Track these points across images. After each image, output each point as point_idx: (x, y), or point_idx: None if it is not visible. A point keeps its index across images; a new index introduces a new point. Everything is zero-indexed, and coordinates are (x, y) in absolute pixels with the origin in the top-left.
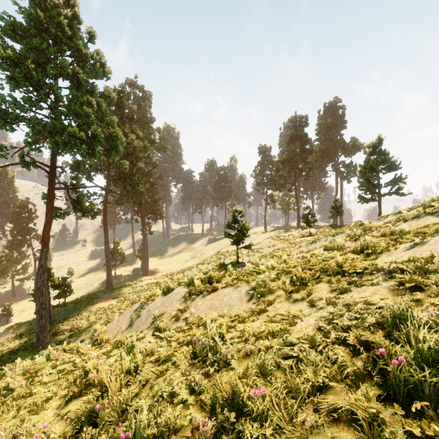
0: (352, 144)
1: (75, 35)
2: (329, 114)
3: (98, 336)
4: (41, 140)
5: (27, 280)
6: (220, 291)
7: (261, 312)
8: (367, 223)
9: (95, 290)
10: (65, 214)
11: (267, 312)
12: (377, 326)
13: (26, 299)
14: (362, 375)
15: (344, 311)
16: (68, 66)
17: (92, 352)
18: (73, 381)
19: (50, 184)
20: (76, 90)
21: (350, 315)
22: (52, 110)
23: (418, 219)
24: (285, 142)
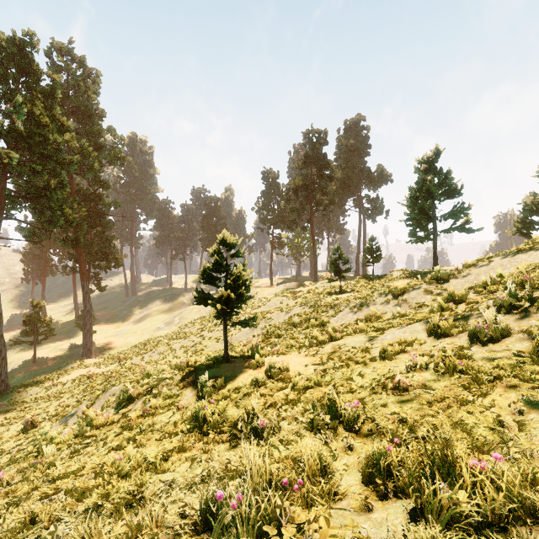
0: (378, 173)
1: None
2: (351, 135)
3: None
4: None
5: None
6: None
7: None
8: (524, 270)
9: None
10: None
11: None
12: None
13: None
14: None
15: None
16: None
17: None
18: None
19: None
20: None
21: None
22: None
23: None
24: (298, 163)
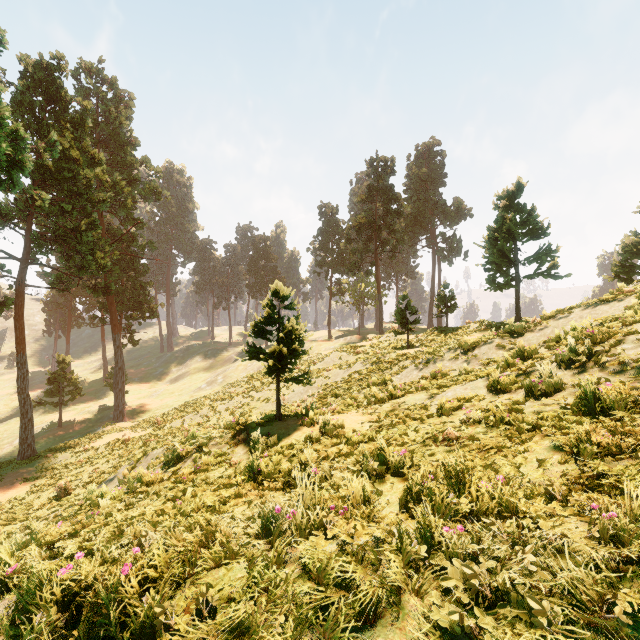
0: (456, 207)
1: None
2: (423, 162)
3: None
4: None
5: None
6: None
7: None
8: (589, 324)
9: (11, 454)
10: None
11: None
12: None
13: None
14: None
15: None
16: None
17: None
18: None
19: None
20: None
21: None
22: None
23: None
24: (360, 197)
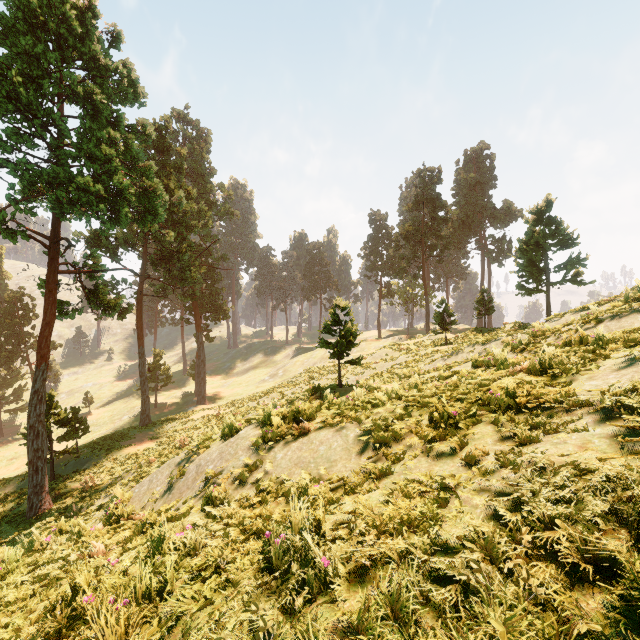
0: (505, 210)
1: (89, 35)
2: (472, 167)
3: (117, 506)
4: (37, 198)
5: (22, 412)
6: (313, 435)
7: (383, 475)
8: (538, 326)
9: (124, 426)
10: (75, 311)
11: (392, 475)
12: (612, 519)
13: (19, 440)
14: (608, 638)
15: (537, 482)
16: (79, 84)
17: (98, 543)
18: (49, 609)
19: (50, 265)
20: (91, 120)
21: (549, 491)
22: (53, 151)
23: (619, 319)
24: (408, 206)
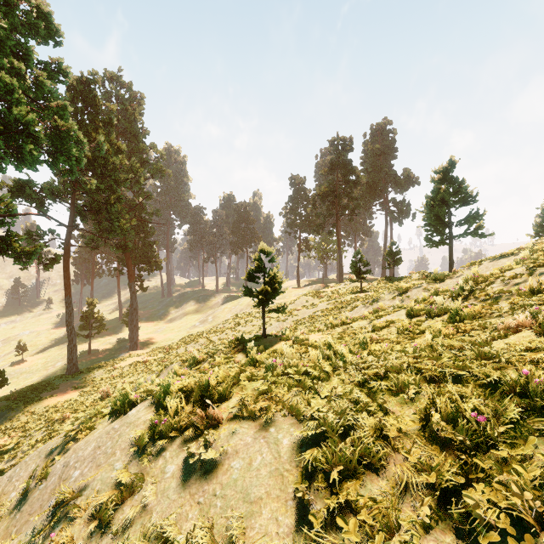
0: (405, 177)
1: None
2: (377, 139)
3: None
4: None
5: None
6: (225, 431)
7: None
8: (476, 271)
9: (56, 373)
10: None
11: None
12: None
13: None
14: None
15: None
16: None
17: None
18: None
19: None
20: None
21: None
22: None
23: None
24: (323, 170)
